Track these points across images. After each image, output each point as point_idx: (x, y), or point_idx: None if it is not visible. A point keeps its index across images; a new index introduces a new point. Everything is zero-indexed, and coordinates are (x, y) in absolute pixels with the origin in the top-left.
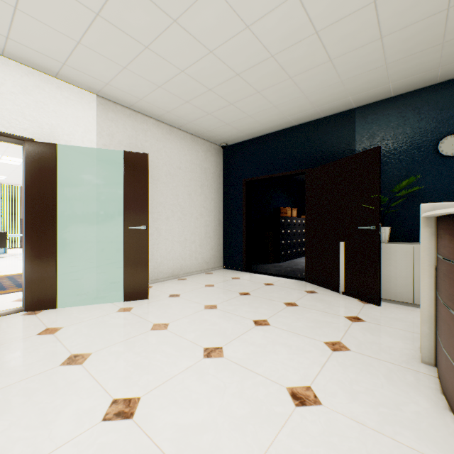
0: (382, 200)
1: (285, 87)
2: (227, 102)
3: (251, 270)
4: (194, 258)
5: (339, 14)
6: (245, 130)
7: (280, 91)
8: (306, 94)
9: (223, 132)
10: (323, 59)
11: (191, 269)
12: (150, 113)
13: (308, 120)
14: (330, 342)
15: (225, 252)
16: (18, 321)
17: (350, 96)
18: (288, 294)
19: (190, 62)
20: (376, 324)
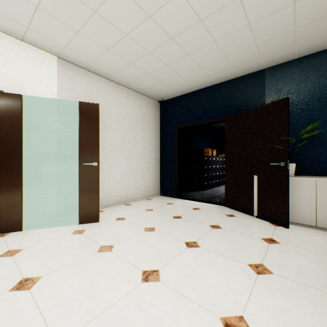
0: (290, 141)
1: (210, 50)
2: (163, 63)
3: (182, 197)
4: (137, 188)
5: None
6: (177, 88)
7: (206, 53)
8: (226, 56)
9: (160, 89)
10: (243, 23)
11: (135, 196)
12: (102, 73)
13: (227, 79)
14: (253, 265)
15: (161, 182)
16: None
17: (262, 58)
18: (212, 218)
19: (132, 26)
20: (289, 246)
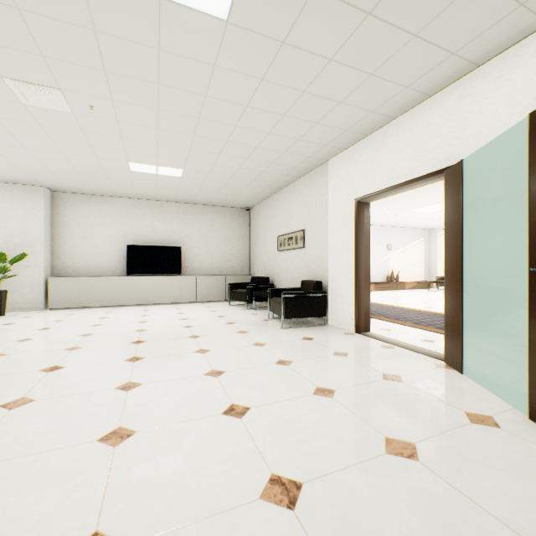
0: None
1: None
2: None
3: None
4: None
5: None
6: None
7: None
8: None
9: None
10: None
11: None
12: None
13: None
14: None
15: None
16: (416, 363)
17: None
18: None
19: None
20: None
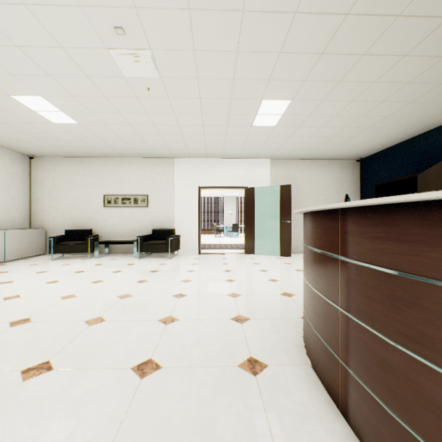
0: None
1: (371, 130)
2: (338, 144)
3: None
4: None
5: (366, 110)
6: (367, 149)
7: (369, 132)
8: (393, 127)
9: (350, 154)
10: (381, 118)
11: None
12: (297, 158)
13: (419, 133)
14: None
15: None
16: (243, 255)
17: (437, 117)
18: None
19: (304, 141)
20: None
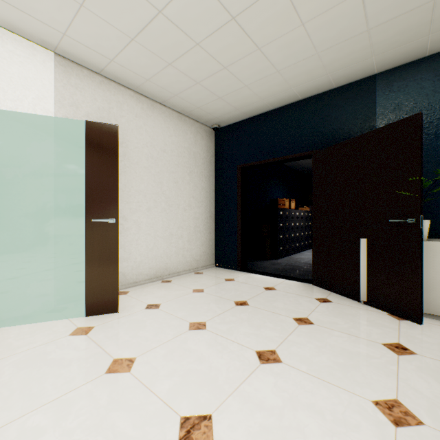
0: (423, 184)
1: (294, 40)
2: (219, 65)
3: (247, 269)
4: (181, 256)
5: None
6: (241, 107)
7: (287, 46)
8: (318, 52)
9: (214, 109)
10: None
11: (177, 269)
12: (126, 81)
13: (316, 92)
14: (383, 403)
15: (217, 248)
16: None
17: (373, 55)
18: (296, 304)
19: None
20: (434, 360)
